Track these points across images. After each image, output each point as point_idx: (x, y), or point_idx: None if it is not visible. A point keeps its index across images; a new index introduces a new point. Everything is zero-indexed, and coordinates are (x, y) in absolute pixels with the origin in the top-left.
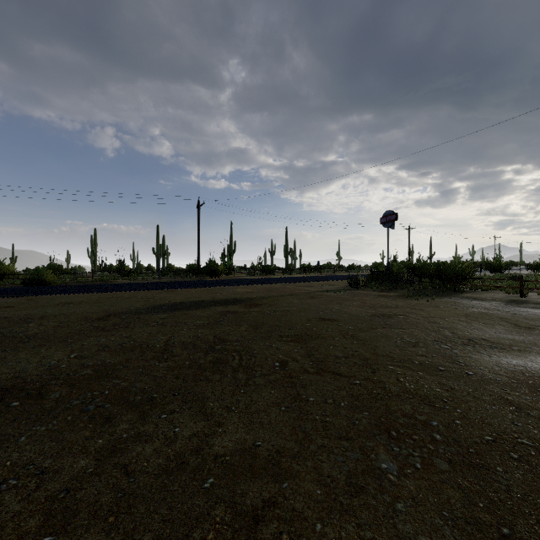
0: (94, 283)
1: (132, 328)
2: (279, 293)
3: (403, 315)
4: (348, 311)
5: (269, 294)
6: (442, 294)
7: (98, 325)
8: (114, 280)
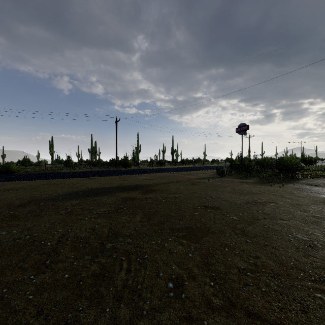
0: (46, 171)
1: (41, 217)
2: (169, 180)
3: (273, 202)
4: (224, 198)
5: (161, 180)
6: (285, 180)
7: (14, 212)
8: (60, 169)
